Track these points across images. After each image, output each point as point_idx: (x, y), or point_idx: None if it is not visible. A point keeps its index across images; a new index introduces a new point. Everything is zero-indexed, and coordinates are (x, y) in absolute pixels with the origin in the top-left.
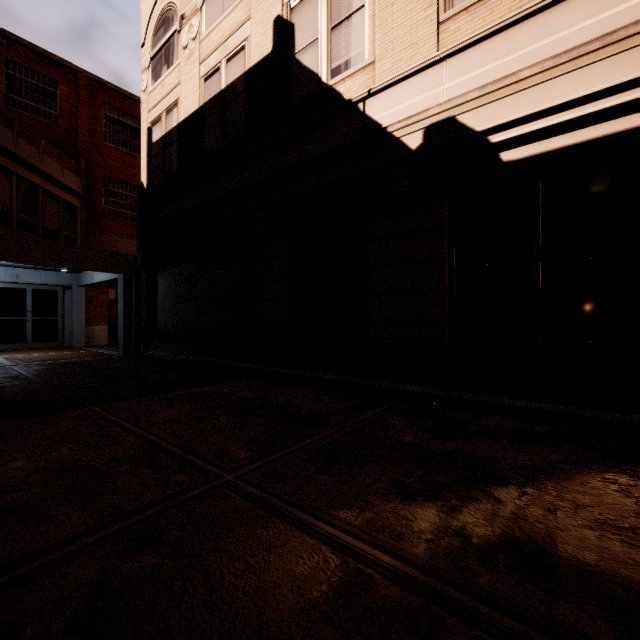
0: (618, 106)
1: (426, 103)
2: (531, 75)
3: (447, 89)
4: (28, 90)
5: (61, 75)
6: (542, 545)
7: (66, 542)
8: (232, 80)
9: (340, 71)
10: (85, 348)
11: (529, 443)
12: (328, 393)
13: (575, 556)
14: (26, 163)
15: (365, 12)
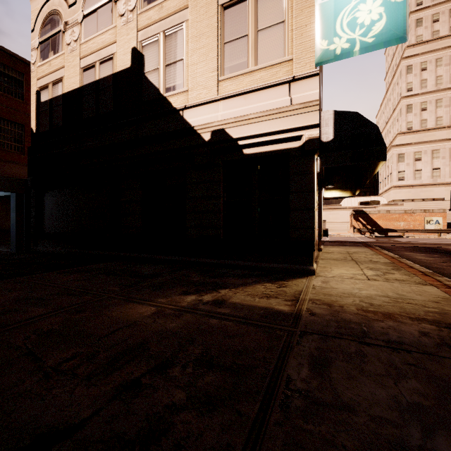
0: (283, 138)
1: (212, 119)
2: (254, 118)
3: (221, 115)
4: None
5: None
6: (225, 300)
7: (43, 315)
8: (104, 76)
9: (170, 90)
10: None
11: (246, 277)
12: (163, 265)
13: (233, 301)
14: None
15: (183, 63)
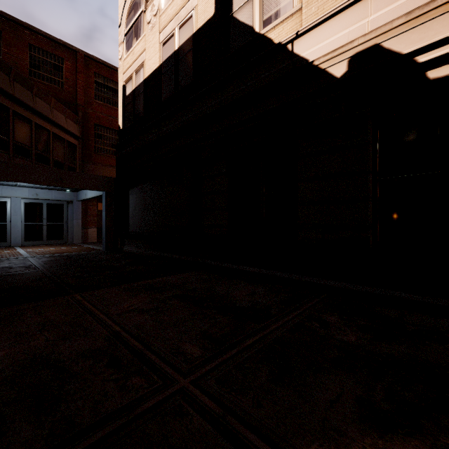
0: None
1: (351, 35)
2: None
3: (372, 20)
4: (44, 65)
5: (66, 54)
6: None
7: None
8: (183, 41)
9: (271, 21)
10: (81, 244)
11: None
12: (262, 285)
13: None
14: (41, 115)
15: None
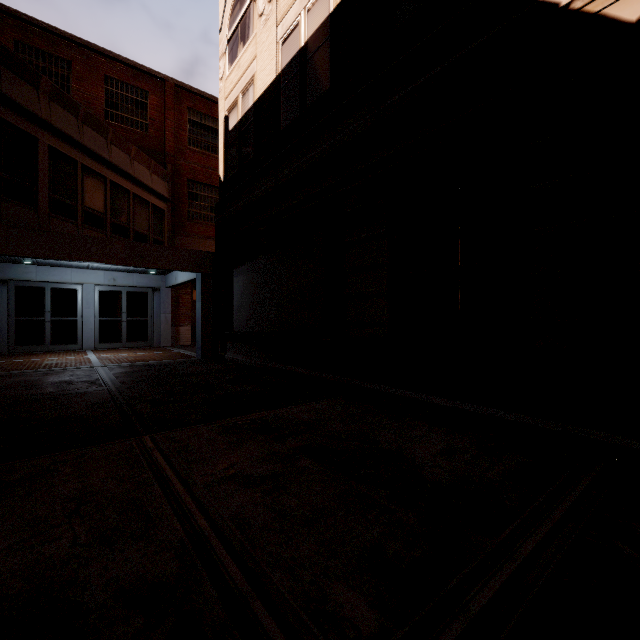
0: None
1: None
2: None
3: None
4: (123, 103)
5: (151, 86)
6: None
7: None
8: (314, 30)
9: None
10: (170, 348)
11: None
12: (460, 433)
13: None
14: (118, 169)
15: None
